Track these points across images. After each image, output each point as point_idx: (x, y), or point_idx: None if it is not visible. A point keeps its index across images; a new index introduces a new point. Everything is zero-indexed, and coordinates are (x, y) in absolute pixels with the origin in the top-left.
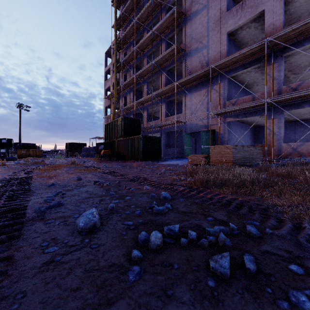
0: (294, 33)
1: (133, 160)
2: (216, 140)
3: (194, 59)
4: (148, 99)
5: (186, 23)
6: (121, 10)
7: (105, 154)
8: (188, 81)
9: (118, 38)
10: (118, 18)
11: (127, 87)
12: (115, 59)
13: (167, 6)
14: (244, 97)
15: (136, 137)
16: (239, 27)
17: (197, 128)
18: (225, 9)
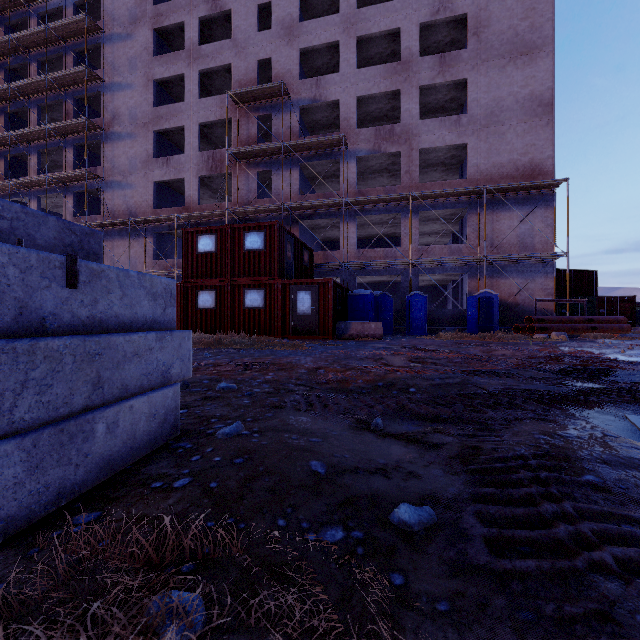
0: (199, 216)
1: None
2: None
3: (117, 195)
4: None
5: (107, 140)
6: None
7: None
8: (106, 224)
9: None
10: None
11: None
12: None
13: (77, 96)
14: (169, 260)
15: None
16: (166, 181)
17: None
18: (152, 154)
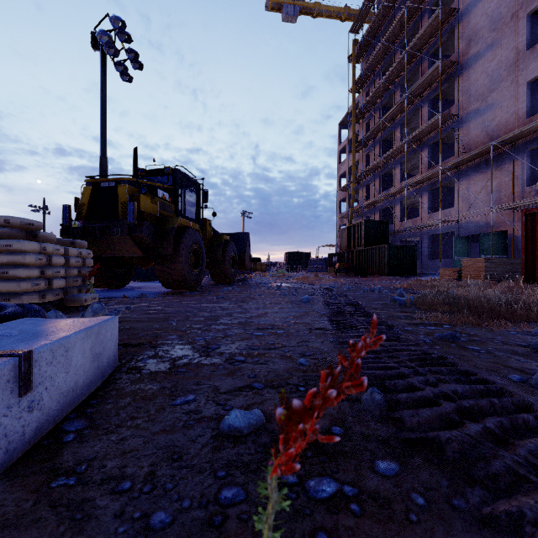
0: None
1: (377, 275)
2: (508, 246)
3: (473, 126)
4: (401, 190)
5: (461, 73)
6: (361, 63)
7: (341, 268)
8: (460, 162)
9: (357, 102)
10: (357, 79)
11: (370, 173)
12: (353, 138)
13: (430, 51)
14: None
15: (380, 247)
16: None
17: (478, 229)
18: (524, 47)
